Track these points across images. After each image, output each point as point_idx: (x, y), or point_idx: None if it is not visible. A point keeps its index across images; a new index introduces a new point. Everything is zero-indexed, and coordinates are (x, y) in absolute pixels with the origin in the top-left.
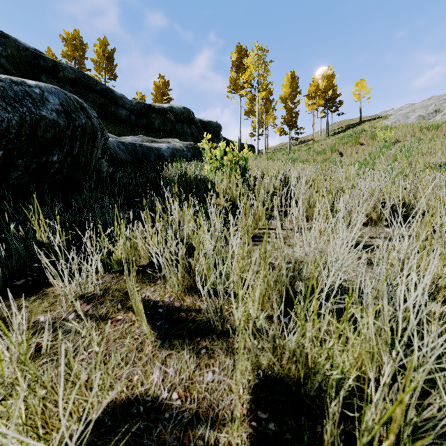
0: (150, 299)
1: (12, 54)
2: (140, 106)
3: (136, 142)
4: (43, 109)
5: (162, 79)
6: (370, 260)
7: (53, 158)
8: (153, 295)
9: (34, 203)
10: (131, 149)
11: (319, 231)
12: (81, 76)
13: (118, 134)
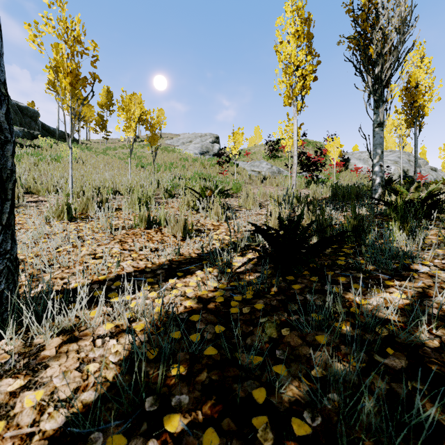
0: None
1: None
2: None
3: None
4: None
5: None
6: None
7: None
8: None
9: None
10: None
11: None
12: None
13: None
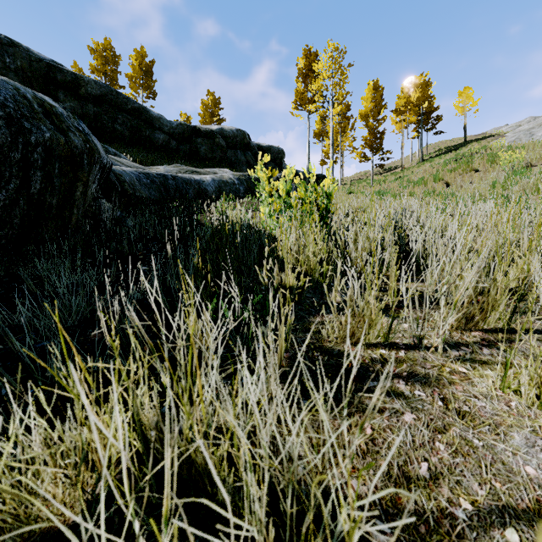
0: None
1: (22, 67)
2: (182, 129)
3: (169, 173)
4: None
5: (211, 96)
6: None
7: None
8: None
9: None
10: (159, 183)
11: (539, 380)
12: (107, 92)
13: (151, 163)
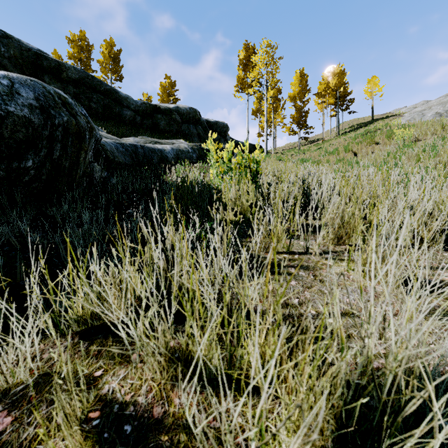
0: (114, 398)
1: (14, 55)
2: (145, 107)
3: (138, 143)
4: (11, 103)
5: (168, 80)
6: (447, 312)
7: (26, 163)
8: (121, 389)
9: (4, 218)
10: (131, 151)
11: (363, 262)
12: (84, 76)
13: (121, 135)
